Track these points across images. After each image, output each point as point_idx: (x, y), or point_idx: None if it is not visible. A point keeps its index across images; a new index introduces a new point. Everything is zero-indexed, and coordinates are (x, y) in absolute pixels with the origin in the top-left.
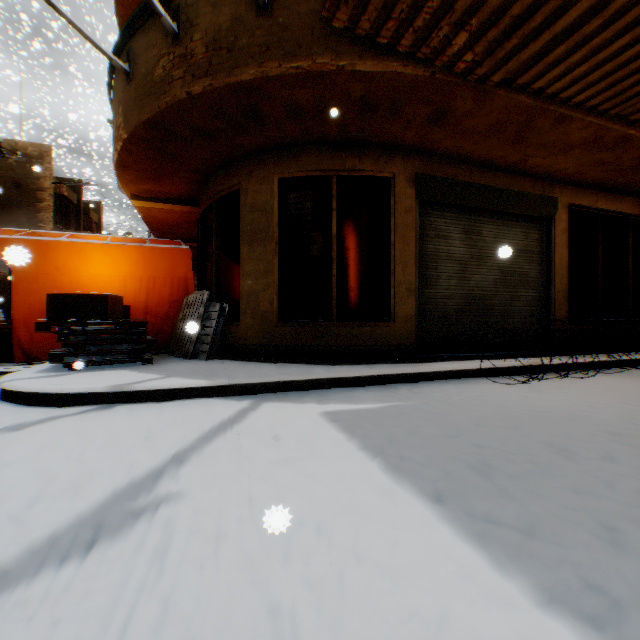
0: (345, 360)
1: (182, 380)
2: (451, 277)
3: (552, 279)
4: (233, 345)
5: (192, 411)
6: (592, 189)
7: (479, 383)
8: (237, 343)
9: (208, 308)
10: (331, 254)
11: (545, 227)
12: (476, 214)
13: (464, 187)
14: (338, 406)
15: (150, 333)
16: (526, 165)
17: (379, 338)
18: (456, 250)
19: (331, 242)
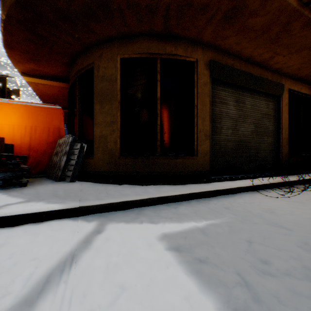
0: (166, 181)
1: (37, 205)
2: (228, 128)
3: (280, 131)
4: (89, 171)
5: (37, 240)
6: (299, 81)
7: (255, 196)
8: (92, 170)
9: (73, 147)
10: (156, 111)
11: (276, 101)
12: (242, 91)
13: (237, 72)
14: (171, 226)
15: (33, 163)
16: (271, 62)
17: (187, 166)
18: (231, 112)
19: (156, 103)
